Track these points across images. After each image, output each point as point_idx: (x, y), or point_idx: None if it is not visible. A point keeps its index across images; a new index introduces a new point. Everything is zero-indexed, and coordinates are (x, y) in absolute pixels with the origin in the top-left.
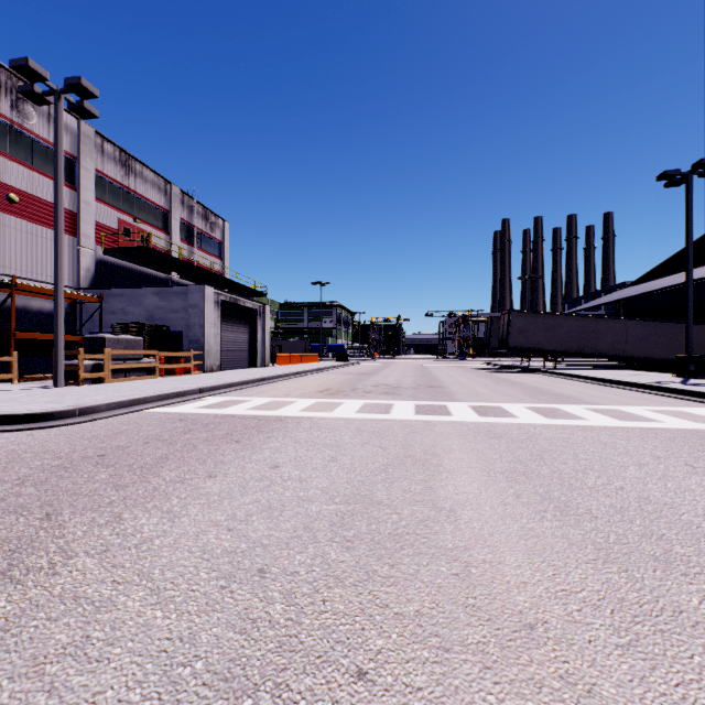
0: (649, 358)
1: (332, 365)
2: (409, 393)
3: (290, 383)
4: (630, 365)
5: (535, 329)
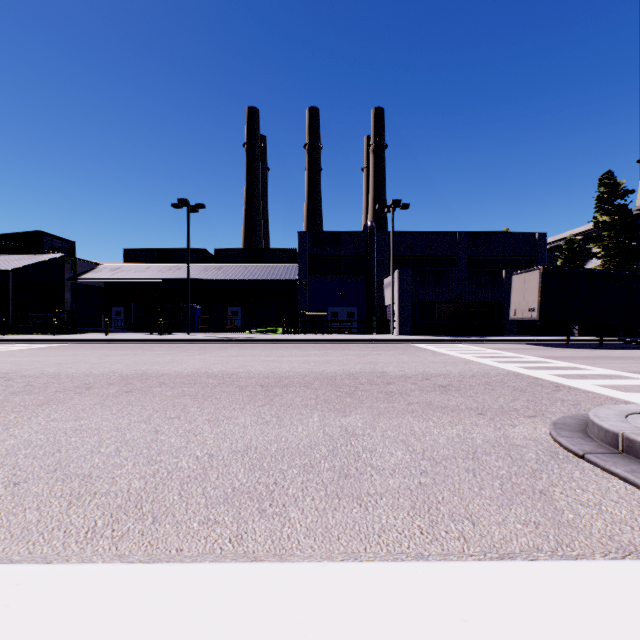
0: None
1: None
2: None
3: None
4: None
5: None
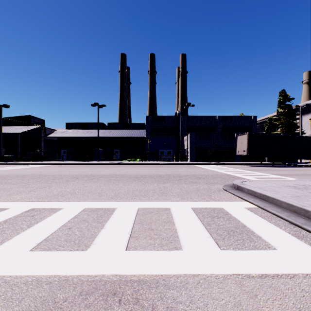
0: None
1: None
2: None
3: None
4: None
5: None
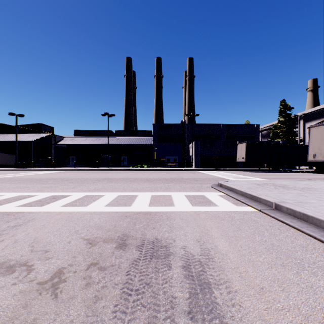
0: None
1: None
2: None
3: None
4: None
5: None
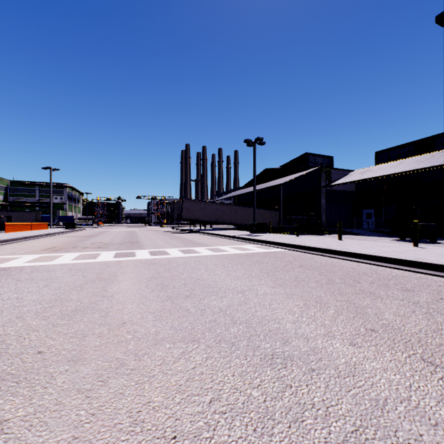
0: (244, 224)
1: (60, 231)
2: (115, 247)
3: (17, 245)
4: (239, 228)
5: (196, 209)
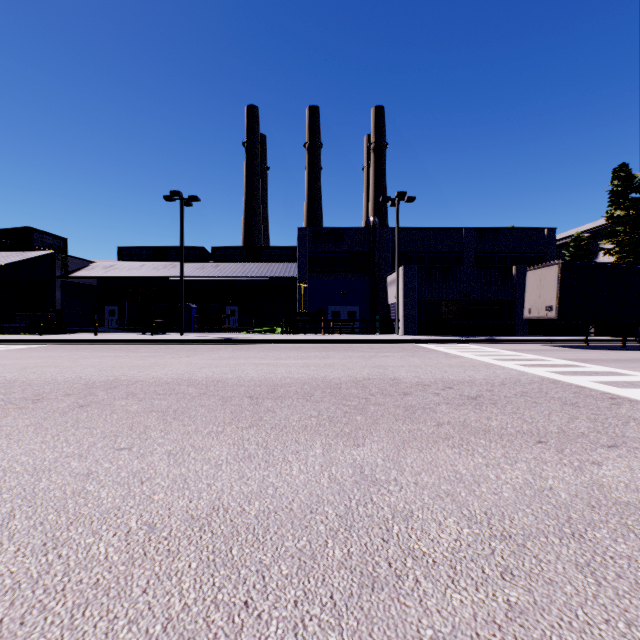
0: None
1: None
2: None
3: None
4: None
5: None
